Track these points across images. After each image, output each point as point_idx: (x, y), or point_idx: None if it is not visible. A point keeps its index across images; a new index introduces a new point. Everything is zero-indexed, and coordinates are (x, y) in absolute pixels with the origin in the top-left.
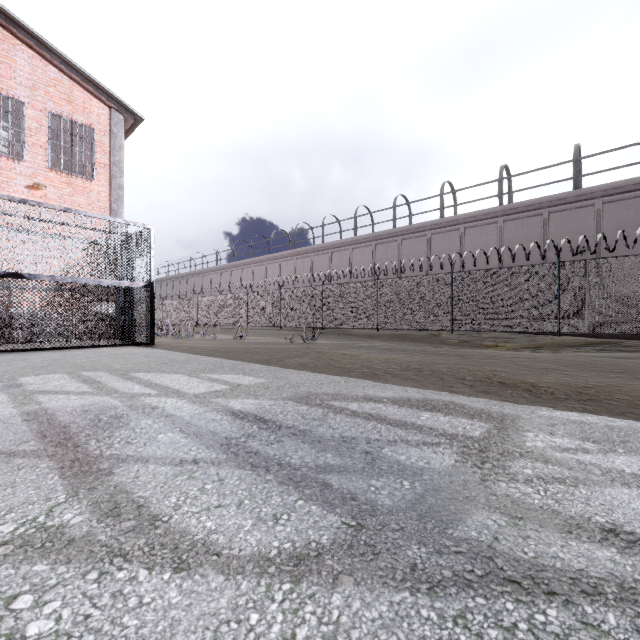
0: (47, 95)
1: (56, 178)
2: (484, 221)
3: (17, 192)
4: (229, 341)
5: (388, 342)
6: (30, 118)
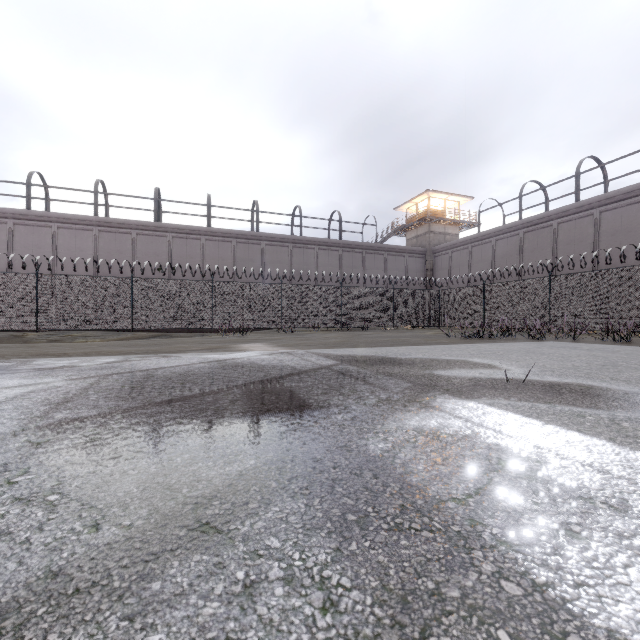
0: None
1: None
2: (80, 226)
3: None
4: None
5: None
6: None
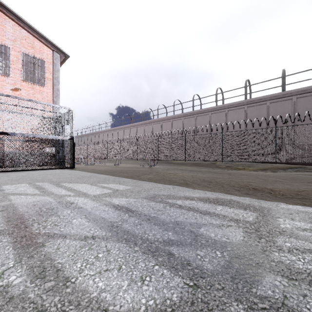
0: (21, 44)
1: (26, 85)
2: (237, 107)
3: (6, 92)
4: (112, 166)
5: (190, 167)
6: (13, 55)
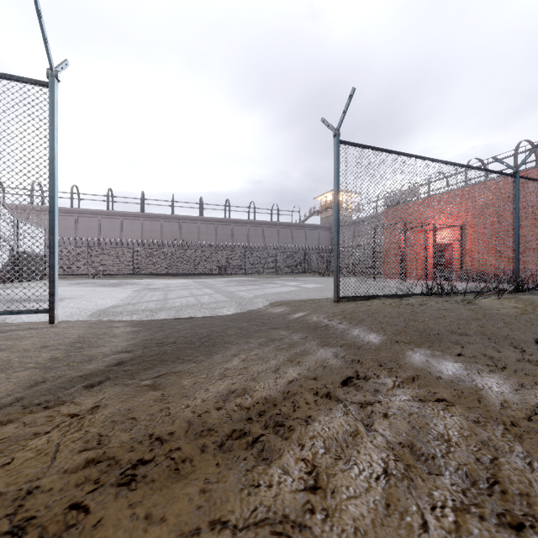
0: None
1: None
2: (134, 218)
3: None
4: None
5: None
6: None
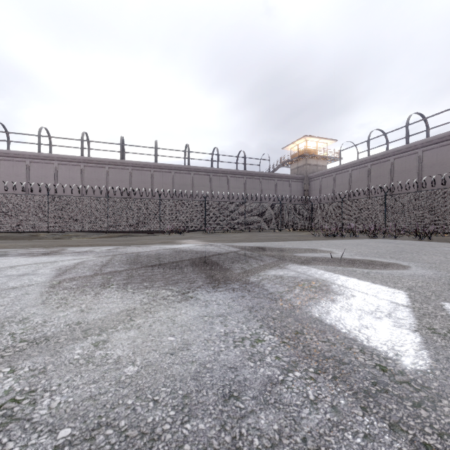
0: None
1: None
2: (72, 163)
3: None
4: None
5: None
6: None
